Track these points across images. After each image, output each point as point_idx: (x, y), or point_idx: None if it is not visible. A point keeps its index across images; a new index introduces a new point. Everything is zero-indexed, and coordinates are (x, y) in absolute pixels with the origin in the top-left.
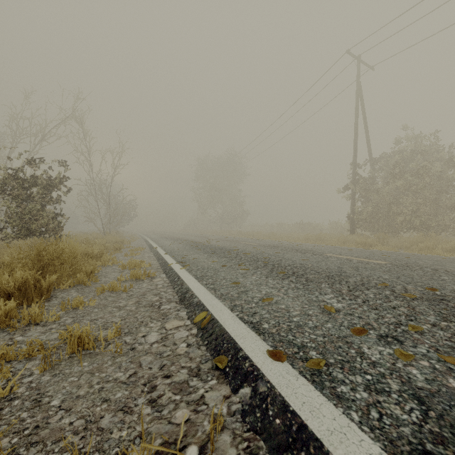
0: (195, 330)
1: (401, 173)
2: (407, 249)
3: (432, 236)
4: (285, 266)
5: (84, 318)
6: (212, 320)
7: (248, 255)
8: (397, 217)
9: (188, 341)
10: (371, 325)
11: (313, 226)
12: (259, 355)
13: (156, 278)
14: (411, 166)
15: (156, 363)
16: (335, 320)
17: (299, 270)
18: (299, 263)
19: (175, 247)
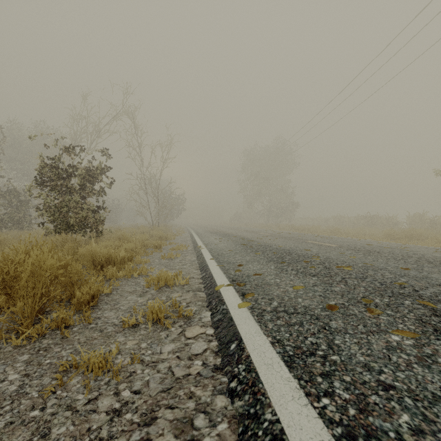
0: None
1: None
2: None
3: None
4: None
5: None
6: None
7: (350, 272)
8: None
9: None
10: None
11: (385, 219)
12: None
13: (193, 324)
14: None
15: None
16: None
17: None
18: None
19: (223, 247)
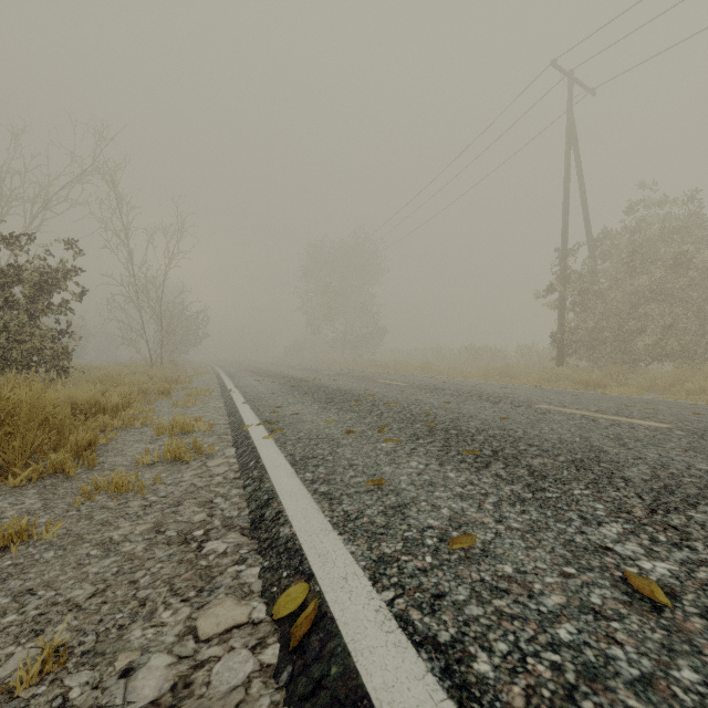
0: (274, 648)
1: (644, 265)
2: (663, 393)
3: (705, 370)
4: (471, 435)
5: (6, 585)
6: (322, 623)
7: (394, 407)
8: (637, 338)
9: None
10: None
11: (491, 352)
12: None
13: (215, 457)
14: (663, 251)
15: None
16: (692, 647)
17: (504, 445)
18: (497, 426)
19: (263, 390)
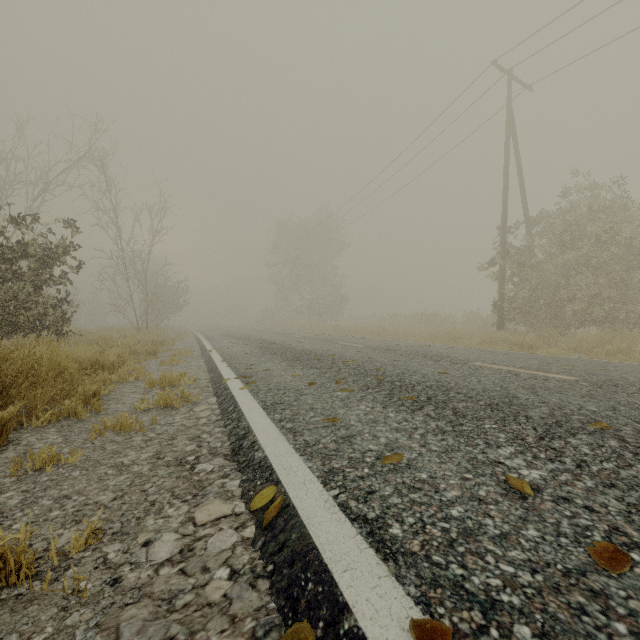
0: (252, 528)
1: (573, 241)
2: (587, 353)
3: (624, 333)
4: (412, 386)
5: (47, 493)
6: (286, 510)
7: (350, 364)
8: (567, 306)
9: (233, 563)
10: (624, 533)
11: (441, 318)
12: (390, 634)
13: (200, 404)
14: (590, 229)
15: (153, 633)
16: (540, 518)
17: (437, 393)
18: (434, 379)
19: (238, 351)
